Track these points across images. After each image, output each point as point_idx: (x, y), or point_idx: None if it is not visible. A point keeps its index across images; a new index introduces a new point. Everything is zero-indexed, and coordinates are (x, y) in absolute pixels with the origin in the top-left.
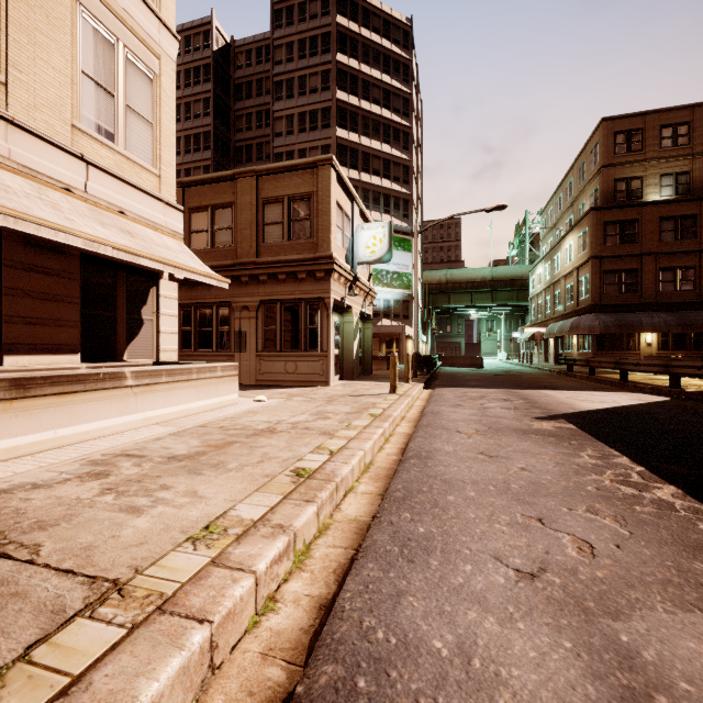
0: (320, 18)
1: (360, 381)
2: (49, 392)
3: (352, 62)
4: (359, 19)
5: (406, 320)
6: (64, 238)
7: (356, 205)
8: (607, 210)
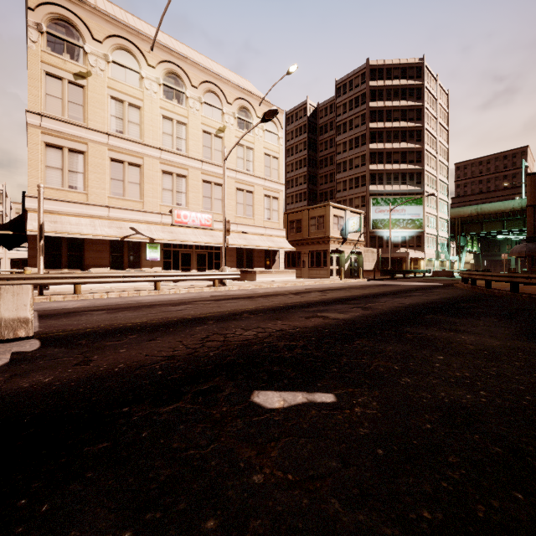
0: (360, 86)
1: (345, 278)
2: (264, 273)
3: (379, 103)
4: (384, 76)
5: (419, 248)
6: (264, 248)
7: (347, 211)
8: None
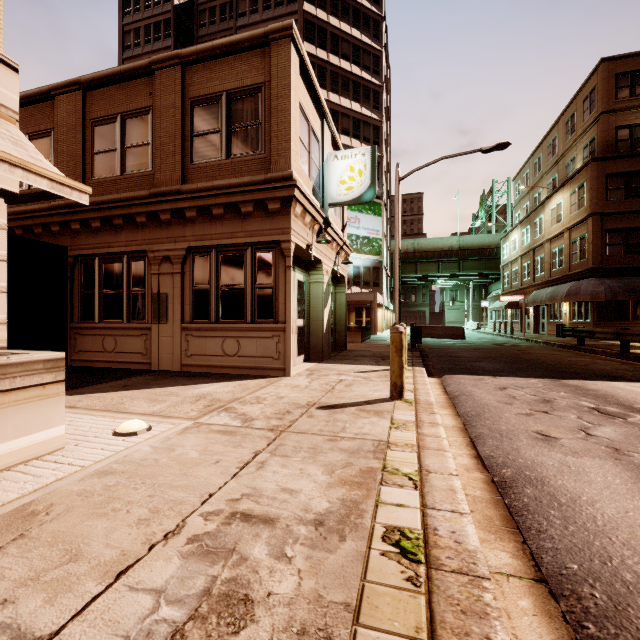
0: None
1: (333, 364)
2: None
3: (319, 13)
4: None
5: (377, 287)
6: None
7: (327, 127)
8: (611, 160)
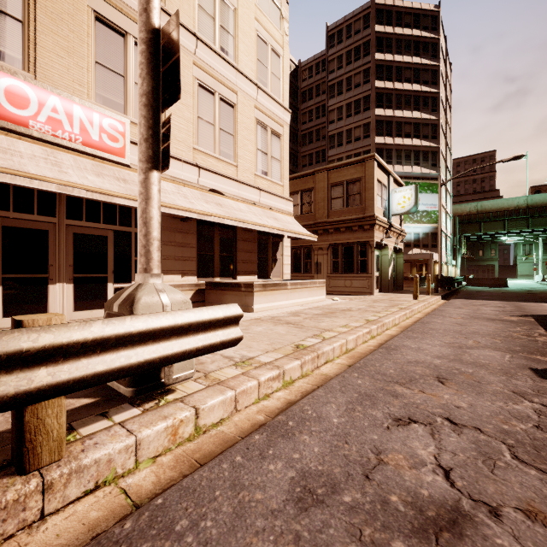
0: (362, 31)
1: (394, 293)
2: (270, 289)
3: (387, 56)
4: (393, 22)
5: (435, 248)
6: (264, 229)
7: (390, 177)
8: None
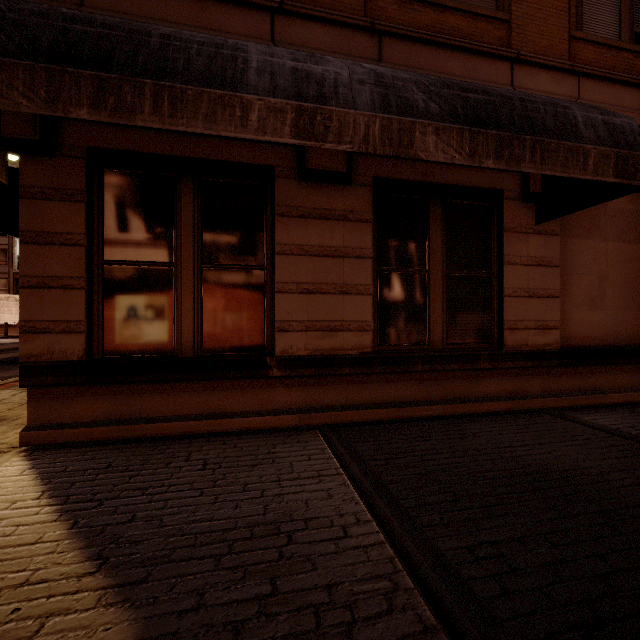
0: None
1: None
2: None
3: None
4: None
5: None
6: None
7: None
8: None
